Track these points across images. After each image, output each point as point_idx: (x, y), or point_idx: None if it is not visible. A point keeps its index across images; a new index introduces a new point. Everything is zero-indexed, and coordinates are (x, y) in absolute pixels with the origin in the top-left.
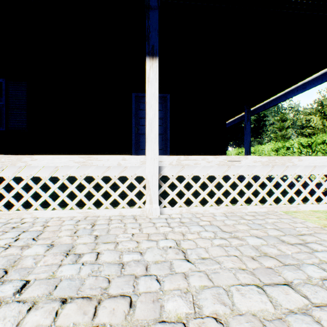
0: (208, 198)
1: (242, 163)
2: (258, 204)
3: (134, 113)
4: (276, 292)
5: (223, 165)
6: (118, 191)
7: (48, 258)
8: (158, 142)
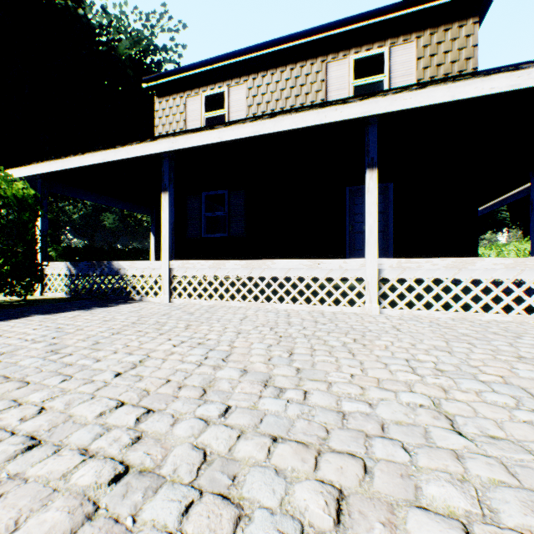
0: (433, 302)
1: (476, 265)
2: (500, 312)
3: (348, 209)
4: (455, 343)
5: (451, 268)
6: (339, 290)
7: (306, 322)
8: (378, 241)
